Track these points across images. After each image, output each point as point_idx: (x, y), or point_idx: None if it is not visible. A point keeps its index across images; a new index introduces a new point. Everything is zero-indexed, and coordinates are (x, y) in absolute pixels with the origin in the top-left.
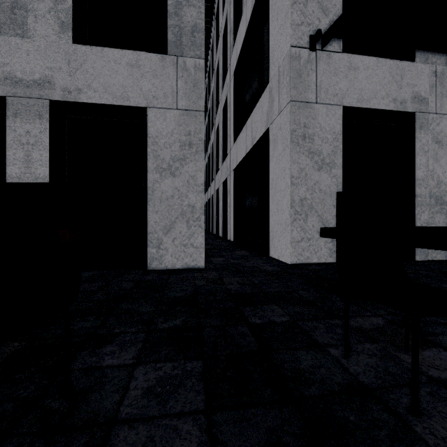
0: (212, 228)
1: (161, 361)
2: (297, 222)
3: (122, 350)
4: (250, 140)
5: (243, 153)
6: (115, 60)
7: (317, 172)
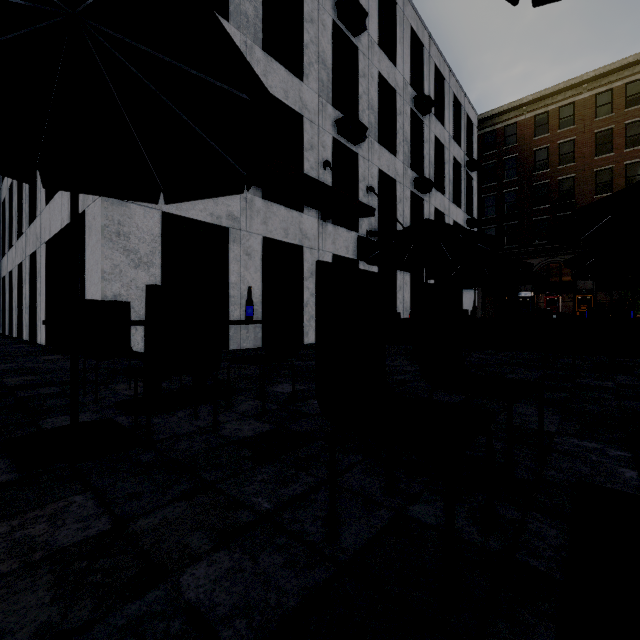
0: (11, 327)
1: None
2: None
3: None
4: (66, 213)
5: (58, 225)
6: None
7: (134, 269)
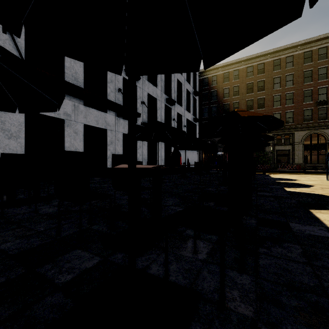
0: None
1: None
2: None
3: None
4: None
5: None
6: None
7: (8, 139)
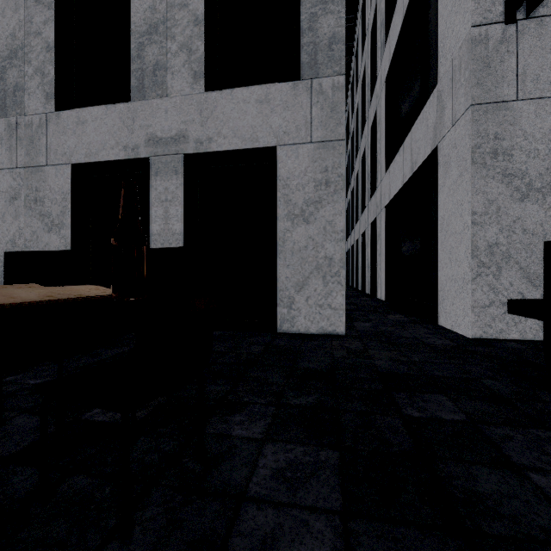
0: (356, 282)
1: (291, 442)
2: (482, 278)
3: (251, 421)
4: (409, 166)
5: (398, 184)
6: (244, 100)
7: (518, 203)
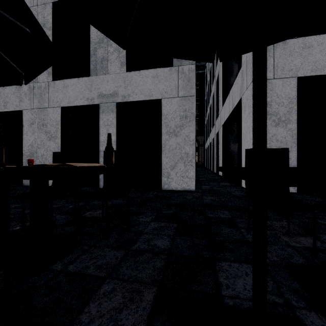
0: (210, 166)
1: (161, 222)
2: None
3: (146, 217)
4: (231, 105)
5: (227, 114)
6: (146, 76)
7: (274, 127)
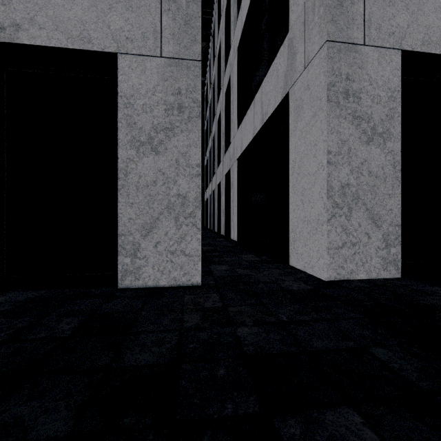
0: (213, 225)
1: None
2: (336, 219)
3: None
4: (259, 118)
5: (250, 136)
6: None
7: (365, 145)
